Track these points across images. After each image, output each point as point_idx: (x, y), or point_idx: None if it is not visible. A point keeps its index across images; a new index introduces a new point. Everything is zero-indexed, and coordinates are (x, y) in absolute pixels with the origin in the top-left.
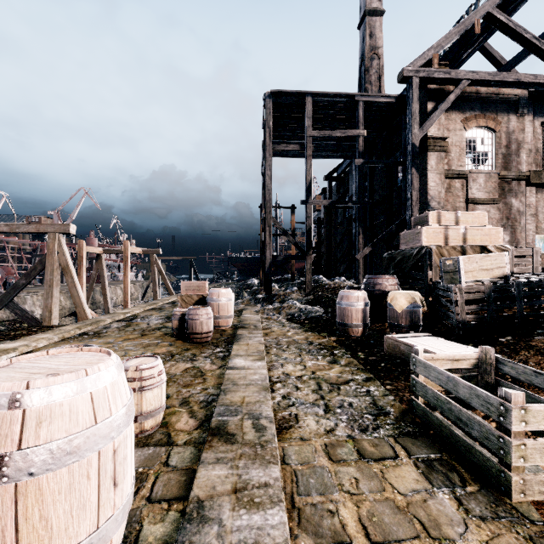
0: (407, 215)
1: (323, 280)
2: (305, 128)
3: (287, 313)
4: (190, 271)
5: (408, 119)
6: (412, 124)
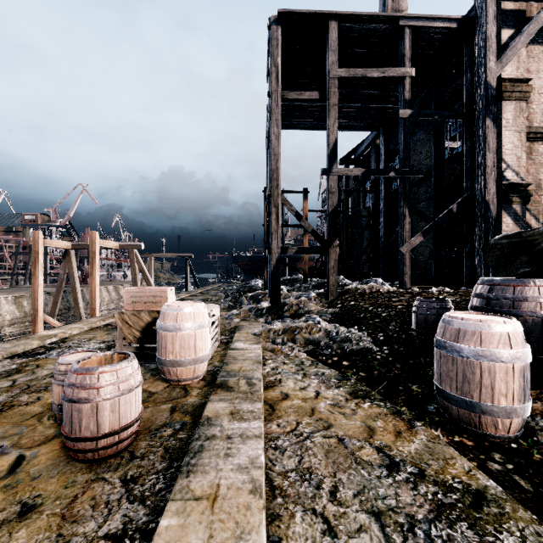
0: (476, 189)
1: (345, 281)
2: (327, 67)
3: (307, 339)
4: (186, 270)
5: (478, 49)
6: (486, 54)
